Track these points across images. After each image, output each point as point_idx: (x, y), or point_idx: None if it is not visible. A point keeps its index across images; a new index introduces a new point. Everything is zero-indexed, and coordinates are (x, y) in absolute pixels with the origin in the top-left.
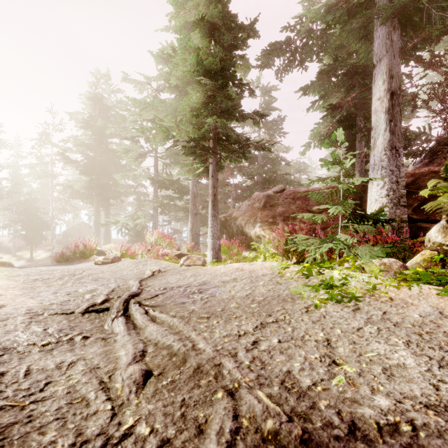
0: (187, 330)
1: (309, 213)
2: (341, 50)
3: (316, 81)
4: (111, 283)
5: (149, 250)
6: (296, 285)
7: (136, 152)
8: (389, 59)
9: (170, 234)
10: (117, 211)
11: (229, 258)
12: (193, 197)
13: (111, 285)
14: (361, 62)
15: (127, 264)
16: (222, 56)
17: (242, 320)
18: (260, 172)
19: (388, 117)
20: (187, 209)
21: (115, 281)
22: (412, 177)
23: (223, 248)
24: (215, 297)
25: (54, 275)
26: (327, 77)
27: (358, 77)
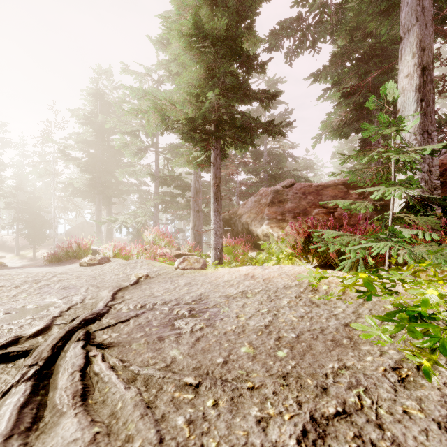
0: (143, 442)
1: (344, 201)
2: (356, 32)
3: (329, 66)
4: (79, 293)
5: (146, 250)
6: (345, 308)
7: (136, 147)
8: (420, 29)
9: (169, 232)
10: (121, 210)
11: (234, 259)
12: (195, 192)
13: (76, 297)
14: (382, 39)
15: (114, 267)
16: (226, 22)
17: (266, 399)
18: (265, 168)
19: (419, 96)
20: (189, 207)
21: (86, 290)
22: (440, 168)
23: (227, 247)
24: (215, 328)
25: (13, 281)
26: (340, 61)
27: (375, 59)
